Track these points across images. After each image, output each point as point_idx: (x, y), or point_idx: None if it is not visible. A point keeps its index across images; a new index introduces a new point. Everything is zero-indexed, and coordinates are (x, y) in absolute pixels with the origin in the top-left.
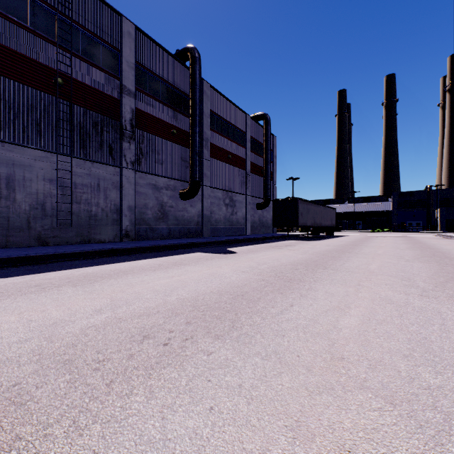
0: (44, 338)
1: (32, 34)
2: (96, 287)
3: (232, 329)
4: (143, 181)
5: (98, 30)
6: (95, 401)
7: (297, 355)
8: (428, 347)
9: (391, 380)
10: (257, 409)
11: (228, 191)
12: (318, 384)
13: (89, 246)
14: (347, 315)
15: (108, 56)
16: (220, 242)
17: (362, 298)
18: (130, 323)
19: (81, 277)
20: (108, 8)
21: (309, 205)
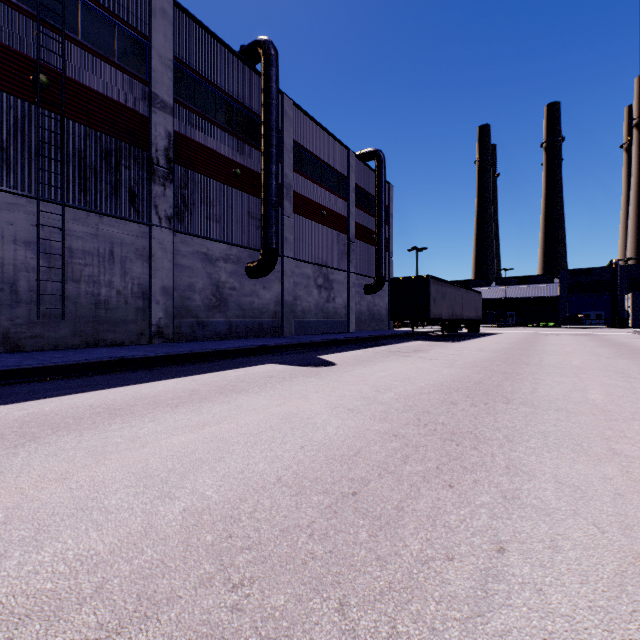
0: None
1: None
2: (13, 462)
3: None
4: (187, 247)
5: (111, 1)
6: None
7: None
8: None
9: None
10: None
11: (321, 265)
12: None
13: (87, 353)
14: None
15: (129, 46)
16: (308, 345)
17: None
18: None
19: (13, 427)
20: None
21: (445, 287)
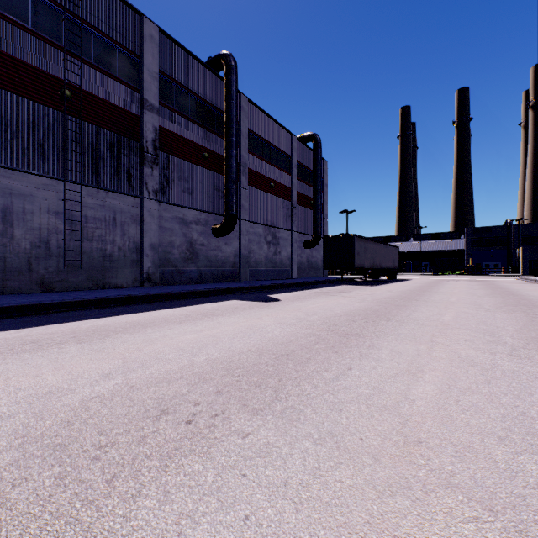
0: (32, 413)
1: (33, 36)
2: (106, 344)
3: (275, 401)
4: (168, 214)
5: (114, 32)
6: (89, 507)
7: (360, 438)
8: (529, 426)
9: (486, 475)
10: (309, 520)
11: (270, 226)
12: (389, 480)
13: (102, 292)
14: (420, 381)
15: (126, 64)
16: (260, 288)
17: (438, 358)
18: (145, 392)
19: (90, 331)
20: (126, 7)
21: (367, 243)
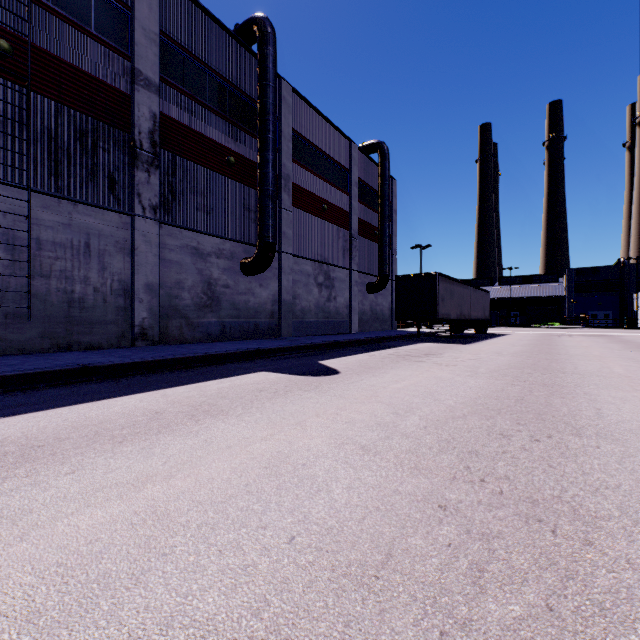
0: None
1: None
2: None
3: None
4: (175, 241)
5: None
6: None
7: None
8: None
9: None
10: None
11: (321, 262)
12: None
13: (51, 358)
14: None
15: (108, 15)
16: (308, 348)
17: None
18: None
19: None
20: None
21: (453, 285)
